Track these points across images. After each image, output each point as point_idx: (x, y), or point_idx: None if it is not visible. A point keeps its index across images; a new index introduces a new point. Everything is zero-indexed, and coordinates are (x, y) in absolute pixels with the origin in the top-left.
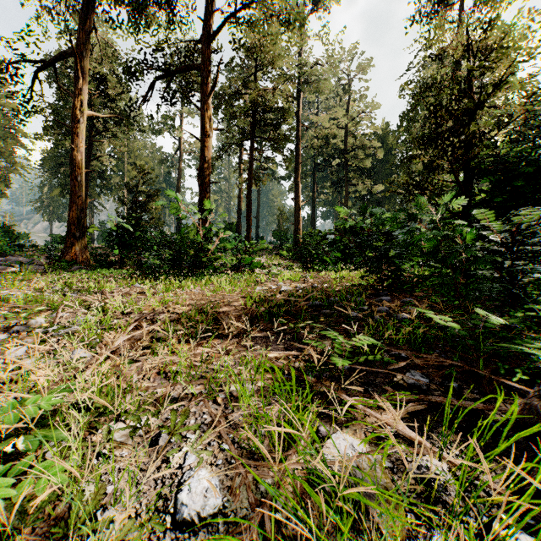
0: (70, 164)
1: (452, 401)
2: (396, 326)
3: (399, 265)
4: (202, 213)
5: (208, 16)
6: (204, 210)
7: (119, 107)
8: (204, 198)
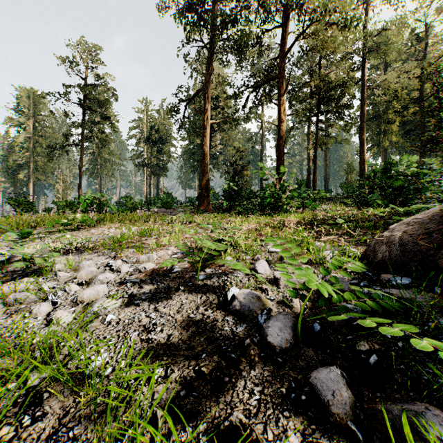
0: (202, 154)
1: (370, 238)
2: (382, 227)
3: (405, 196)
4: (278, 175)
5: (282, 40)
6: (279, 172)
7: (225, 112)
8: (279, 164)
